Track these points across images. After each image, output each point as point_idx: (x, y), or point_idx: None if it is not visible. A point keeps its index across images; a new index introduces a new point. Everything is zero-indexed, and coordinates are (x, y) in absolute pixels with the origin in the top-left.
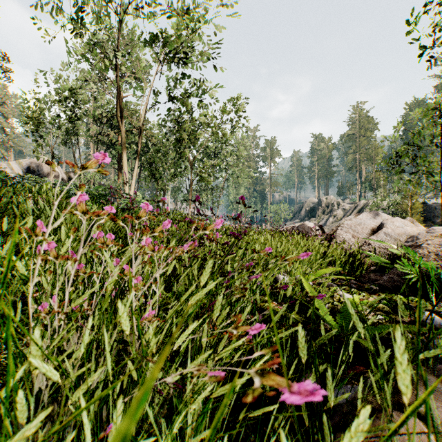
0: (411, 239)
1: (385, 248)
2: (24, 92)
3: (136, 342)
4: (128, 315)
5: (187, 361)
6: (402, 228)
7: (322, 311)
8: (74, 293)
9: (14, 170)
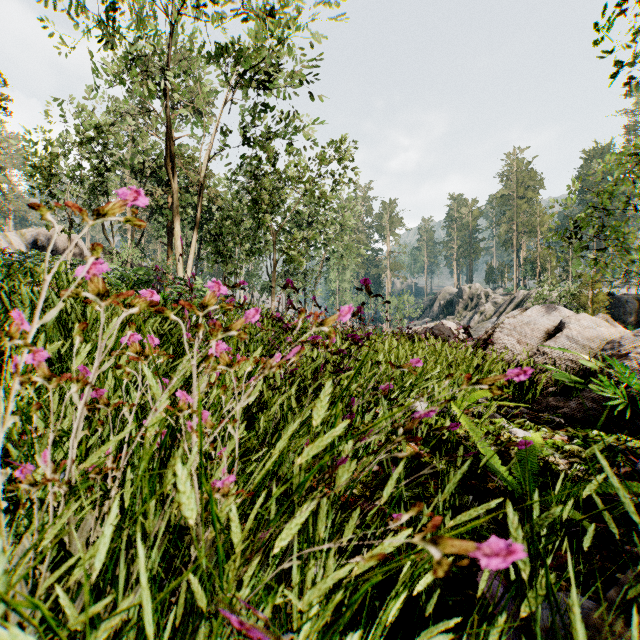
0: (611, 346)
1: (569, 359)
2: (29, 131)
3: (200, 527)
4: (186, 487)
5: (286, 553)
6: (593, 330)
7: (491, 459)
8: (93, 438)
9: (13, 246)
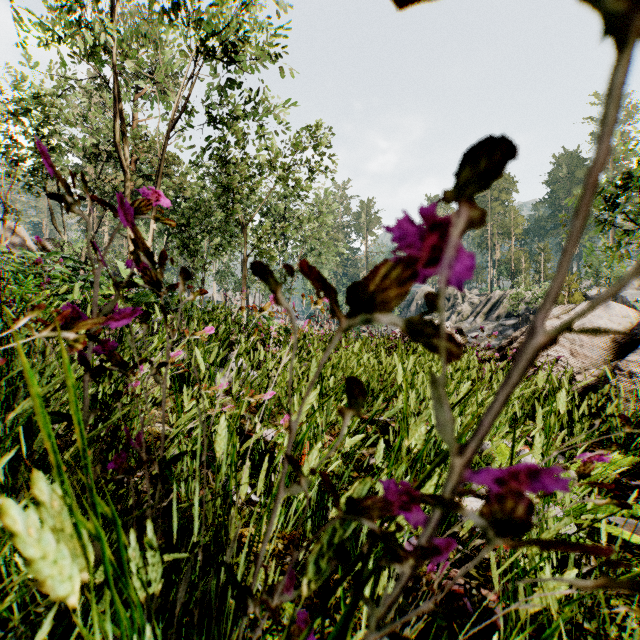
0: None
1: None
2: None
3: None
4: None
5: None
6: None
7: None
8: None
9: None
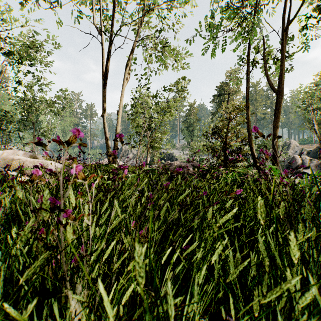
0: None
1: None
2: None
3: None
4: None
5: None
6: None
7: None
8: None
9: None
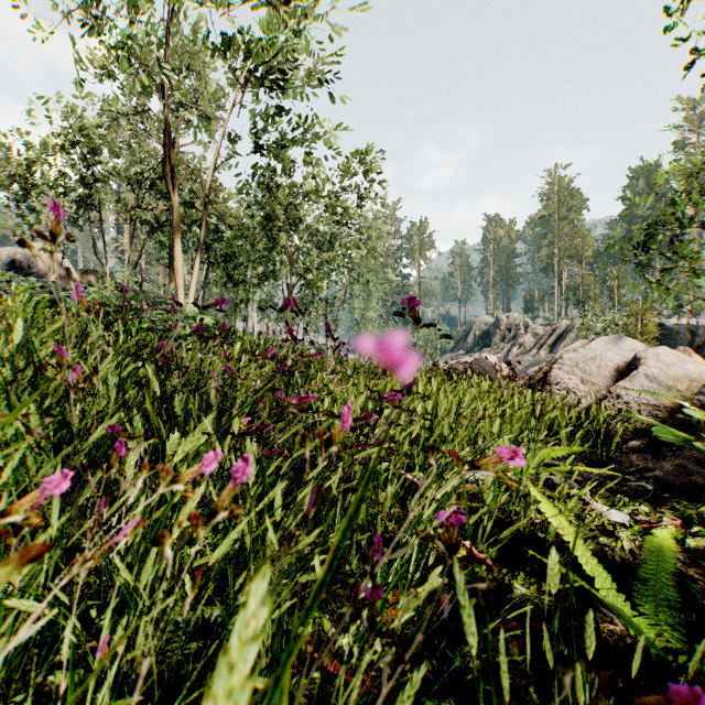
0: None
1: (650, 404)
2: (5, 134)
3: None
4: None
5: None
6: (676, 367)
7: (603, 584)
8: None
9: None
